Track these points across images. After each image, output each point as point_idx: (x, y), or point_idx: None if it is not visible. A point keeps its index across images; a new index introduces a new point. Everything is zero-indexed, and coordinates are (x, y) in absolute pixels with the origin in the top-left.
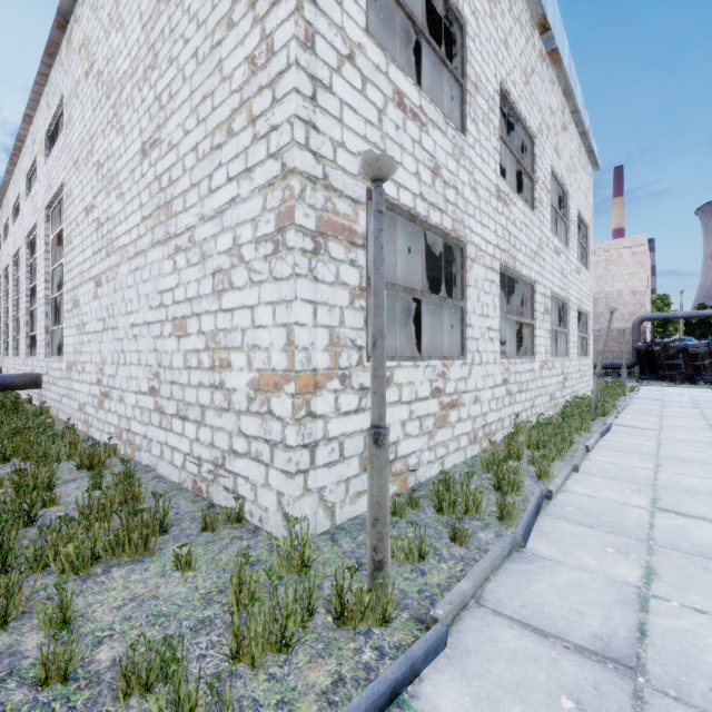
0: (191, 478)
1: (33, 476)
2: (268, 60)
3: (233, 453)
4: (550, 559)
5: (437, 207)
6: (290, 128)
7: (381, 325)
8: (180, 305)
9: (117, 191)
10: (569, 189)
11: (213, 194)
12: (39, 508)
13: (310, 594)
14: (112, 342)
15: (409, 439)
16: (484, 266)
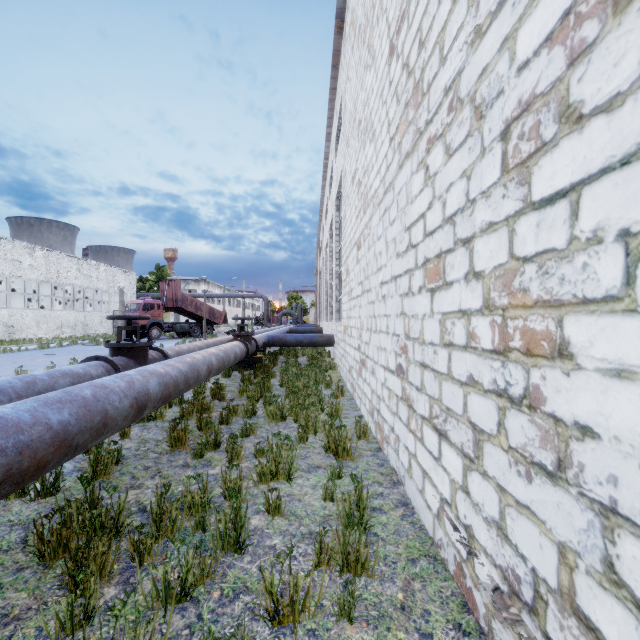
0: (453, 555)
1: (275, 460)
2: None
3: (575, 617)
4: None
5: None
6: None
7: None
8: (434, 235)
9: (370, 135)
10: None
11: None
12: (247, 533)
13: None
14: (367, 305)
15: None
16: None
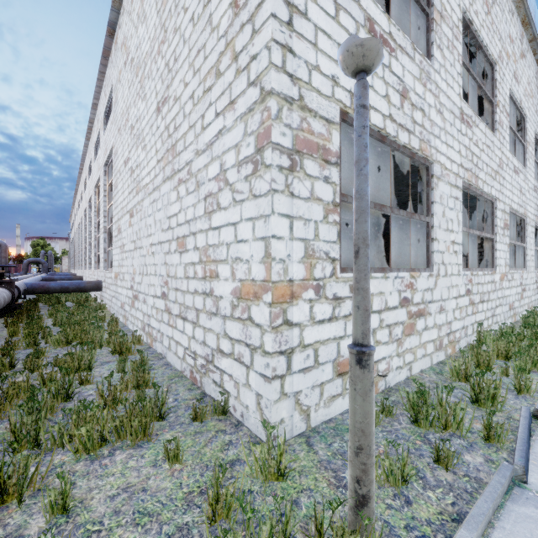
0: (189, 369)
1: (78, 359)
2: None
3: (219, 352)
4: None
5: (405, 128)
6: (268, 52)
7: (364, 232)
8: (182, 226)
9: (142, 144)
10: (526, 113)
11: (204, 130)
12: (75, 388)
13: (287, 520)
14: (139, 257)
15: (379, 346)
16: (449, 184)
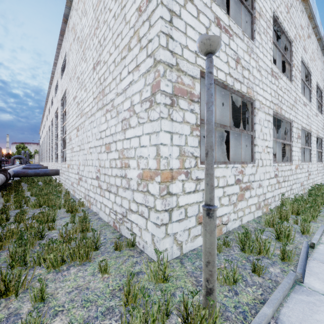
0: (112, 221)
1: (47, 215)
2: (147, 6)
3: (130, 210)
4: (323, 293)
5: (238, 80)
6: (158, 38)
7: (211, 142)
8: (108, 137)
9: (84, 88)
10: (311, 70)
11: (121, 81)
12: (45, 232)
13: (168, 303)
14: (82, 155)
15: (223, 207)
16: (264, 112)
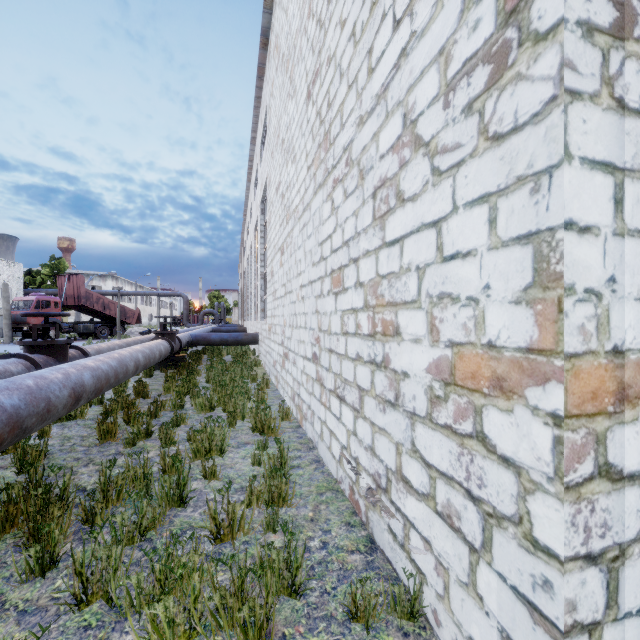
0: (348, 483)
1: (209, 438)
2: None
3: (401, 480)
4: None
5: None
6: None
7: None
8: (337, 253)
9: (292, 157)
10: None
11: (372, 73)
12: (190, 489)
13: None
14: (289, 305)
15: None
16: None
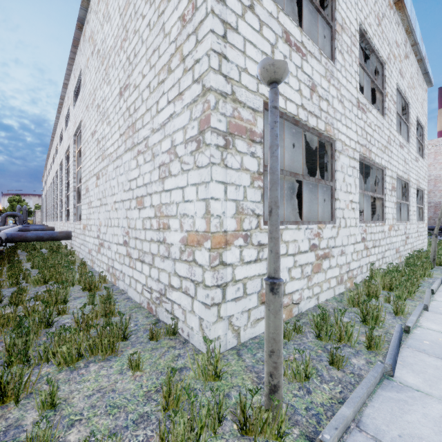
0: (146, 301)
1: (55, 295)
2: (193, 15)
3: (171, 287)
4: (417, 389)
5: (314, 114)
6: (208, 59)
7: (275, 197)
8: (140, 188)
9: (107, 121)
10: (409, 101)
11: (159, 113)
12: (54, 317)
13: (220, 405)
14: (105, 212)
15: (294, 281)
16: (348, 156)
